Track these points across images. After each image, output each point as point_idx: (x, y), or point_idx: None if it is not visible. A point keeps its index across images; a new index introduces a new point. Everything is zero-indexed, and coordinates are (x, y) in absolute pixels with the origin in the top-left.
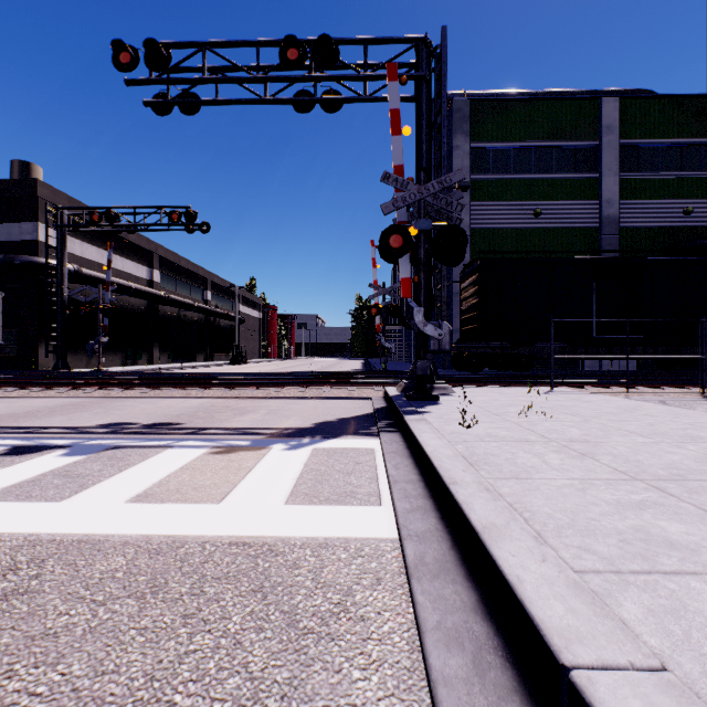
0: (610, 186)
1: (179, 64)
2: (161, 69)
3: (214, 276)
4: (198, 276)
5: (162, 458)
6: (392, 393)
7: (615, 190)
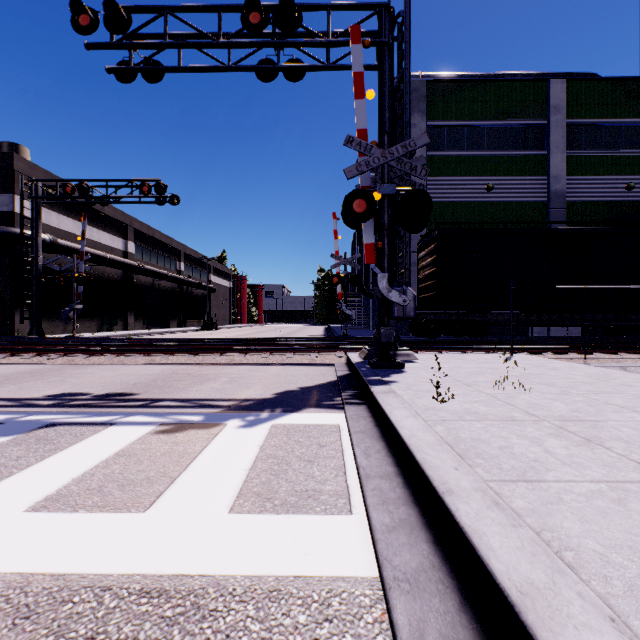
0: (557, 162)
1: (140, 28)
2: (121, 31)
3: (187, 248)
4: (171, 248)
5: (98, 440)
6: (355, 360)
7: (562, 166)
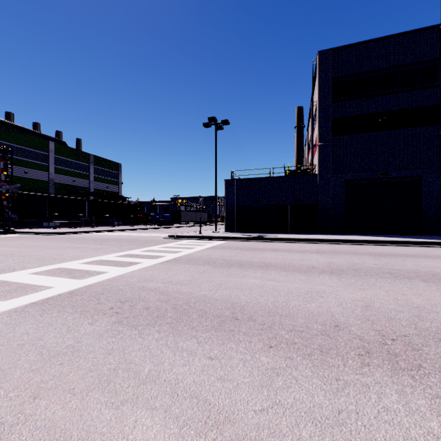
0: (52, 169)
1: None
2: None
3: None
4: None
5: None
6: None
7: (54, 170)
